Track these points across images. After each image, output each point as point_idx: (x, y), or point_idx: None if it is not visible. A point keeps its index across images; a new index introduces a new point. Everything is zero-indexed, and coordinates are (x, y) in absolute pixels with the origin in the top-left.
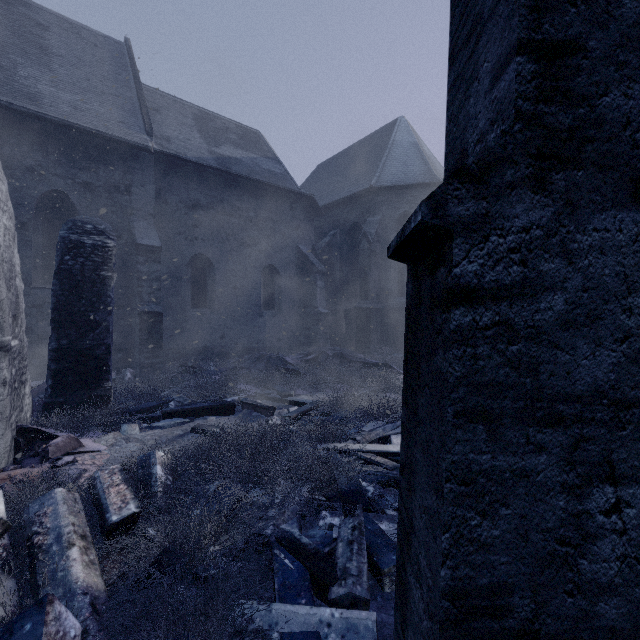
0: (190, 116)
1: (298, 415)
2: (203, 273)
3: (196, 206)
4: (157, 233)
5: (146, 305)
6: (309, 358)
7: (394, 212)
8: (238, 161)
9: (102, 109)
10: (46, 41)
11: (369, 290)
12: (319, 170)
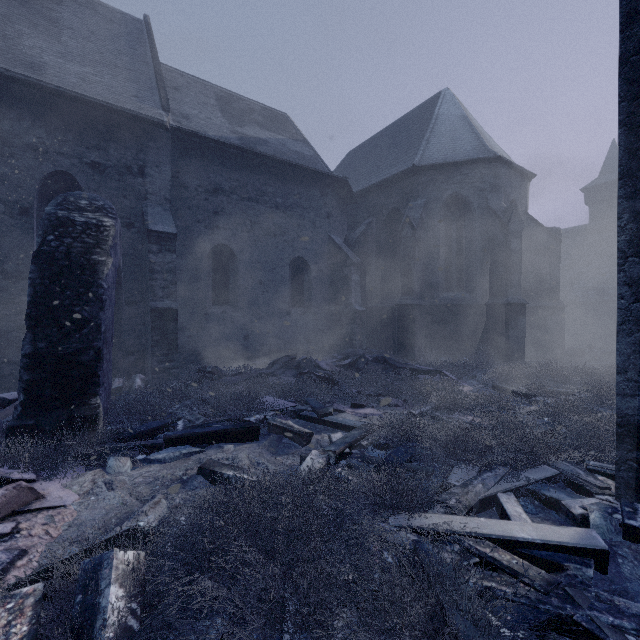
0: (212, 96)
1: (345, 448)
2: (225, 266)
3: (217, 191)
4: (174, 221)
5: (159, 301)
6: (346, 363)
7: (441, 194)
8: (264, 142)
9: (114, 82)
10: (58, 14)
11: (413, 284)
12: (350, 157)
